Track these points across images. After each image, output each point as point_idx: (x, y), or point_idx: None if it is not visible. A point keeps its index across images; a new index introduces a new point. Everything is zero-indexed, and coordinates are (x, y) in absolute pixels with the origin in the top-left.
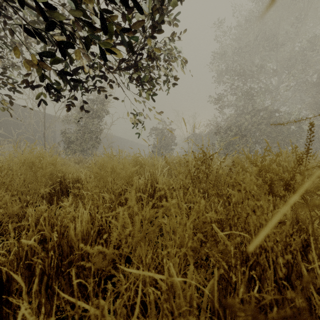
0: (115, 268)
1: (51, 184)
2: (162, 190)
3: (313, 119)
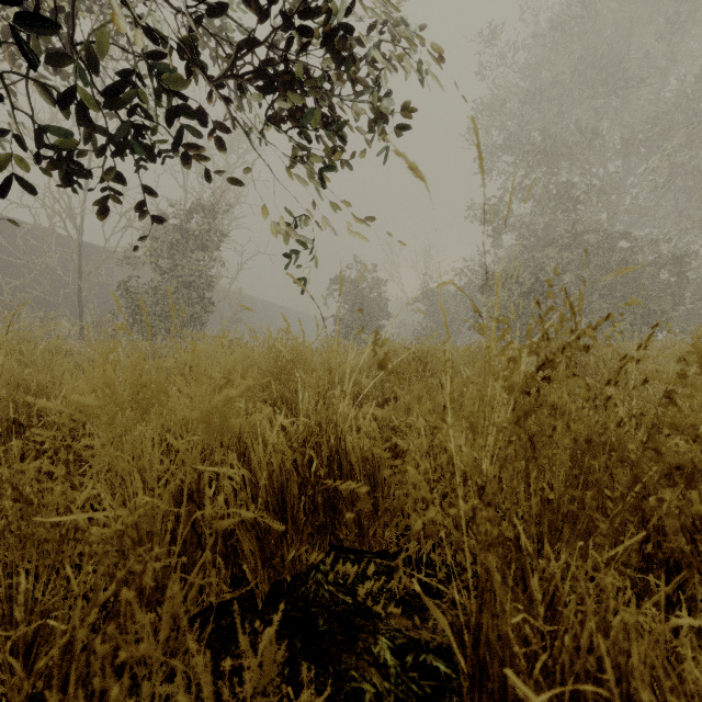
0: None
1: None
2: (358, 507)
3: None
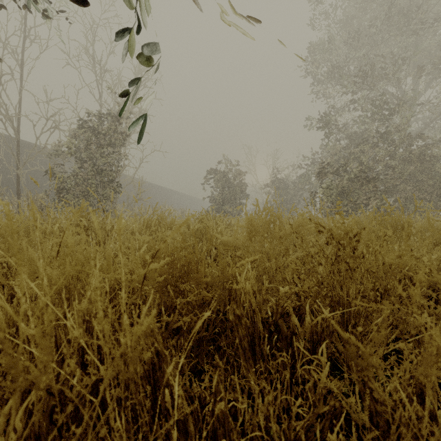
0: None
1: None
2: None
3: None
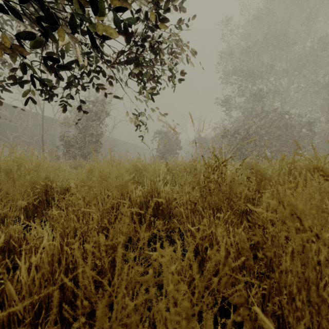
0: (95, 321)
1: (35, 194)
2: (163, 205)
3: (325, 121)
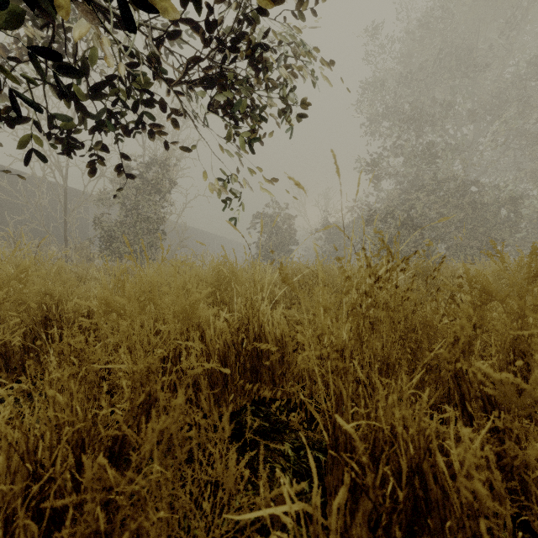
0: None
1: (25, 324)
2: (271, 358)
3: None
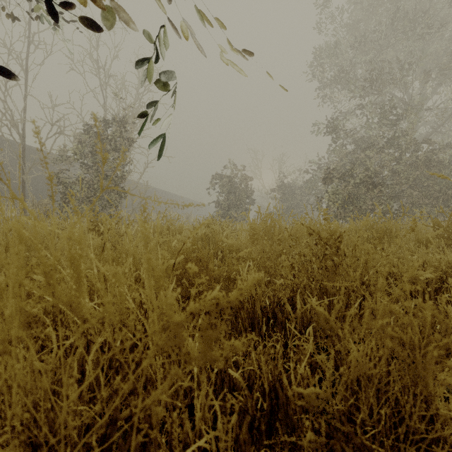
0: None
1: None
2: None
3: None
